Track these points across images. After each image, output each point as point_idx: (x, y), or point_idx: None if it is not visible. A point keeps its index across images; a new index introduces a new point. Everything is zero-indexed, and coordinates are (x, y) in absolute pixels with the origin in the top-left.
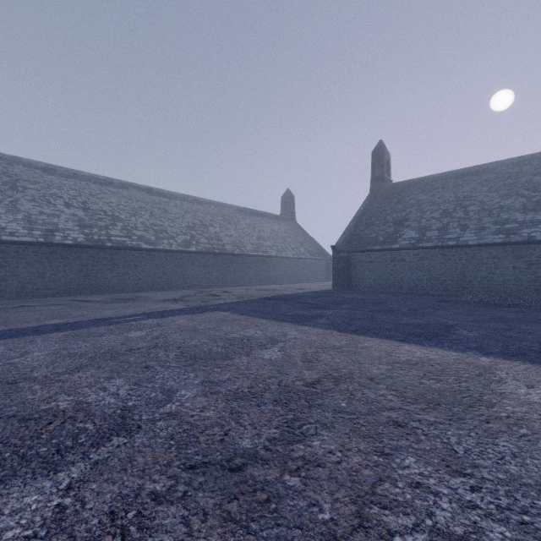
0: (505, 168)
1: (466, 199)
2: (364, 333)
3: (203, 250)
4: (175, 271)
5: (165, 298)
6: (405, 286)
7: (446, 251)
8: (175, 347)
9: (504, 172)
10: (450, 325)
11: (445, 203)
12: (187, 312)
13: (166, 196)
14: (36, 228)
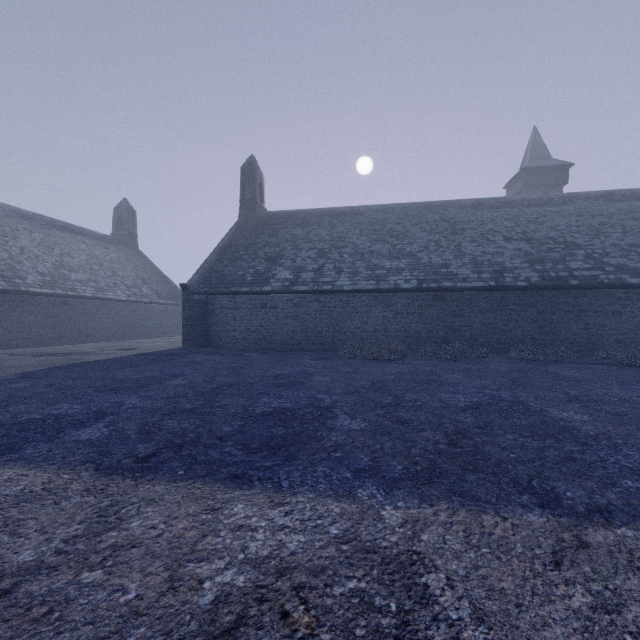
0: (374, 214)
1: (341, 239)
2: (163, 464)
3: None
4: None
5: None
6: (278, 339)
7: (322, 297)
8: None
9: (373, 217)
10: (328, 405)
11: (321, 241)
12: None
13: None
14: None
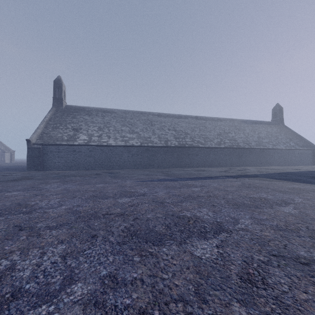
0: None
1: None
2: None
3: (227, 146)
4: (214, 158)
5: (218, 171)
6: None
7: None
8: (265, 187)
9: None
10: None
11: None
12: (243, 177)
13: (204, 119)
14: (162, 140)
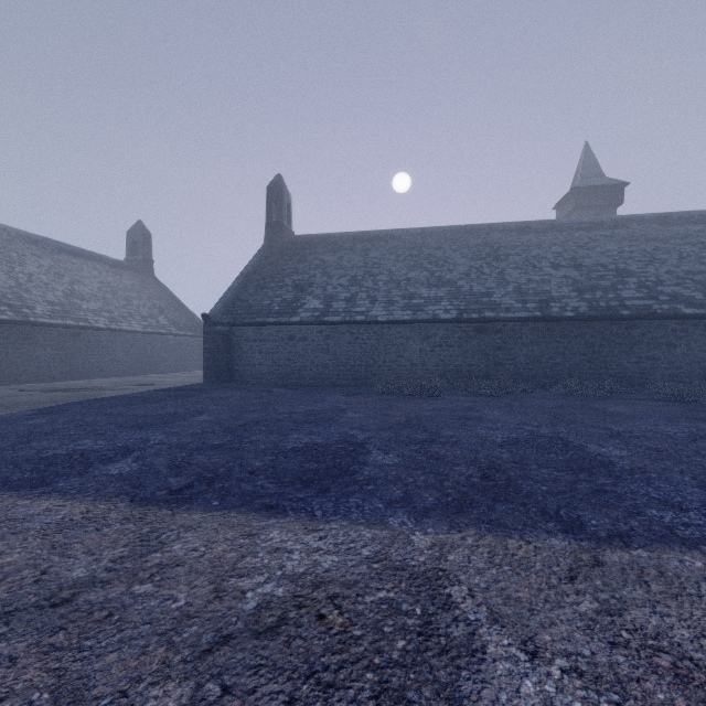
0: (411, 238)
1: (375, 266)
2: (197, 496)
3: None
4: None
5: None
6: (307, 374)
7: (355, 328)
8: None
9: (410, 242)
10: (360, 441)
11: (353, 268)
12: None
13: None
14: None
